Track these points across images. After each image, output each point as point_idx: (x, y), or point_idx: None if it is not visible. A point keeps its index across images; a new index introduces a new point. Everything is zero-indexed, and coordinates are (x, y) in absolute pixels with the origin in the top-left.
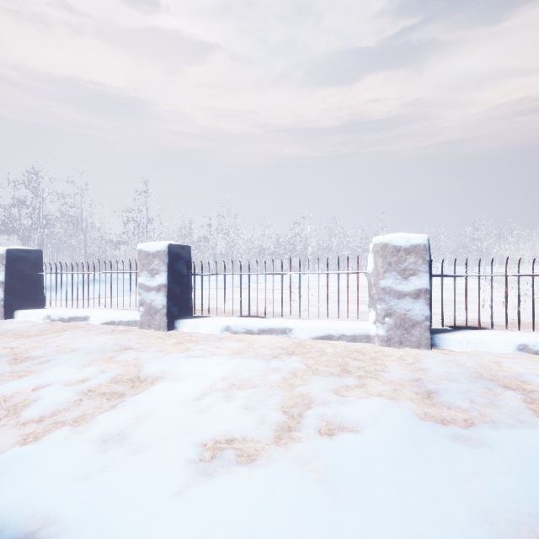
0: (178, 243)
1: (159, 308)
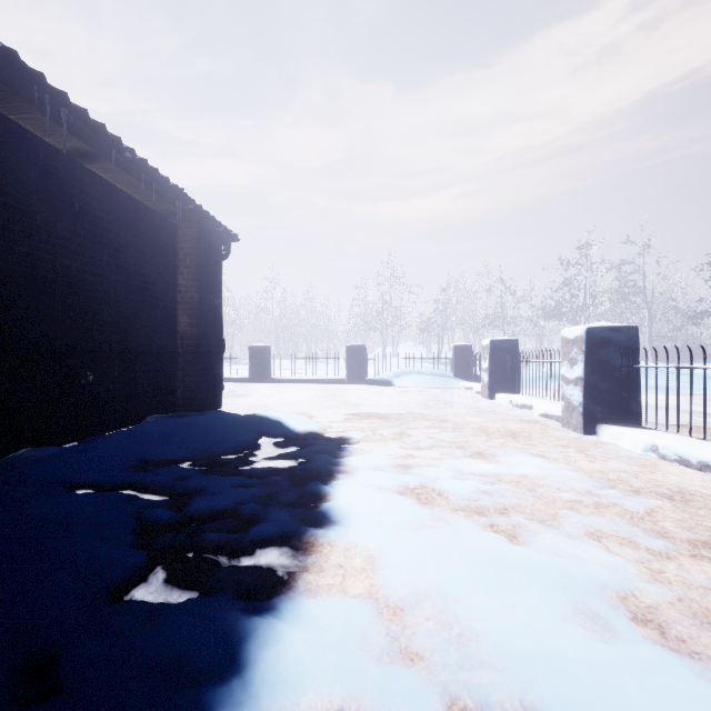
0: (608, 325)
1: (575, 405)
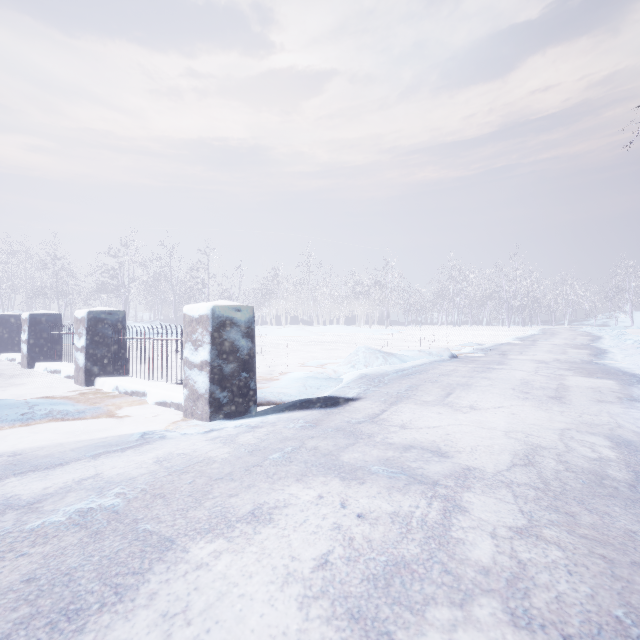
0: (8, 314)
1: None
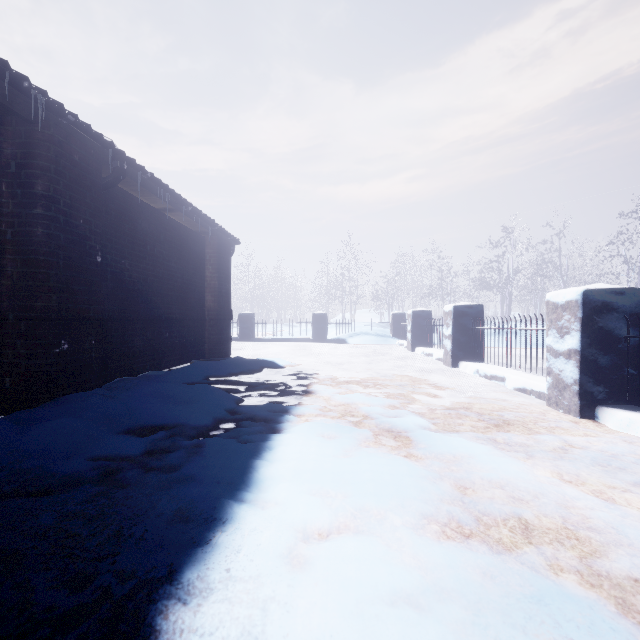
0: (466, 304)
1: (448, 351)
